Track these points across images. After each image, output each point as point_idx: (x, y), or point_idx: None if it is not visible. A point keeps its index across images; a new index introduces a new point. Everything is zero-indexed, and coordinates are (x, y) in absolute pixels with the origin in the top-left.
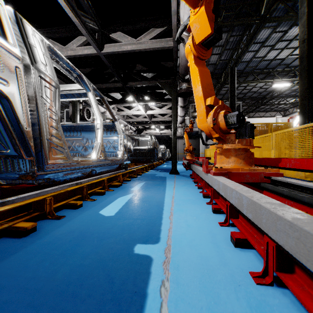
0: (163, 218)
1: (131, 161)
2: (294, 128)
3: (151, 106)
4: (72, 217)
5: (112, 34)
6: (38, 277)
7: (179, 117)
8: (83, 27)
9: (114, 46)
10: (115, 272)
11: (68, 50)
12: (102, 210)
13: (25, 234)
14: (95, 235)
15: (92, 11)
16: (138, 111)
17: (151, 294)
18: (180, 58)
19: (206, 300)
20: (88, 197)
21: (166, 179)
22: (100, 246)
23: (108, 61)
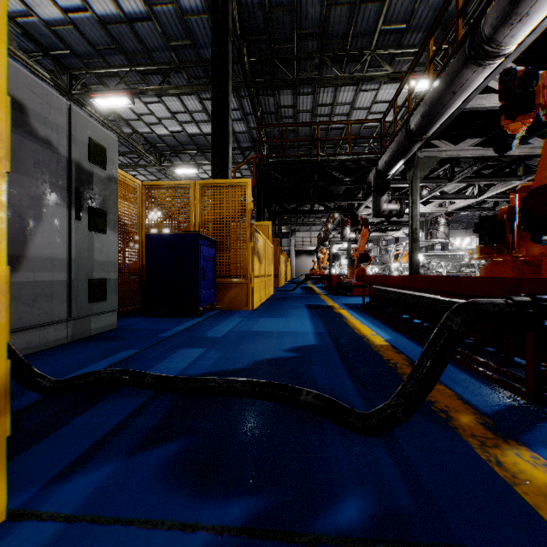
0: None
1: None
2: None
3: None
4: None
5: None
6: None
7: None
8: None
9: None
10: None
11: None
12: None
13: None
14: None
15: None
16: None
17: None
18: None
19: None
20: None
21: None
22: None
23: None
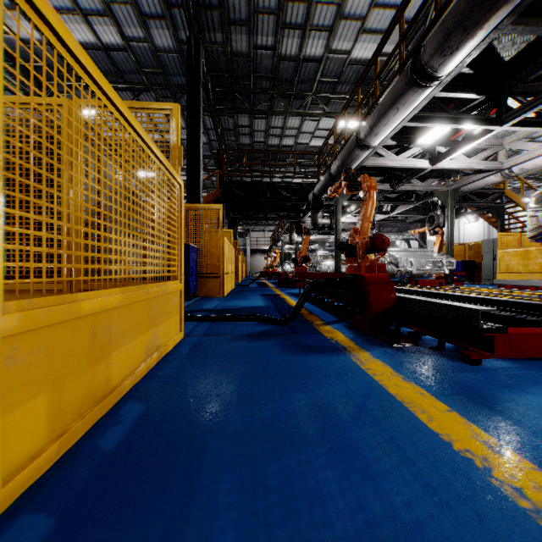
0: None
1: None
2: (147, 140)
3: None
4: None
5: None
6: None
7: None
8: None
9: None
10: None
11: None
12: None
13: None
14: None
15: None
16: None
17: None
18: None
19: None
20: None
21: None
22: None
23: None
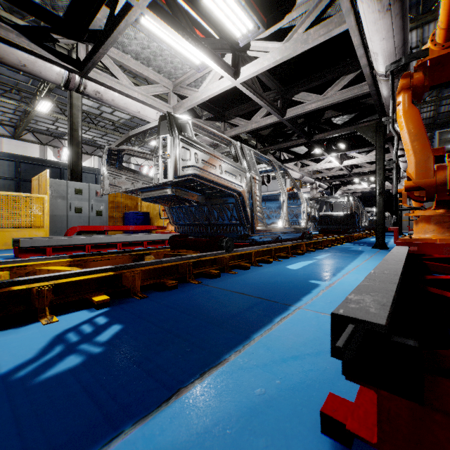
0: (337, 275)
1: (320, 231)
2: None
3: (350, 154)
4: (267, 267)
5: (295, 97)
6: (262, 280)
7: (400, 163)
8: (268, 104)
9: (297, 108)
10: (298, 284)
11: (252, 123)
12: (288, 266)
13: (246, 268)
14: (285, 274)
15: (275, 83)
16: (330, 163)
17: (315, 290)
18: (383, 99)
19: (343, 295)
20: (276, 258)
21: (362, 253)
22: (289, 277)
23: (290, 122)
